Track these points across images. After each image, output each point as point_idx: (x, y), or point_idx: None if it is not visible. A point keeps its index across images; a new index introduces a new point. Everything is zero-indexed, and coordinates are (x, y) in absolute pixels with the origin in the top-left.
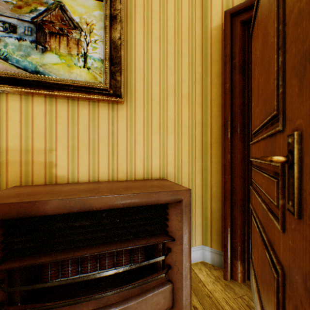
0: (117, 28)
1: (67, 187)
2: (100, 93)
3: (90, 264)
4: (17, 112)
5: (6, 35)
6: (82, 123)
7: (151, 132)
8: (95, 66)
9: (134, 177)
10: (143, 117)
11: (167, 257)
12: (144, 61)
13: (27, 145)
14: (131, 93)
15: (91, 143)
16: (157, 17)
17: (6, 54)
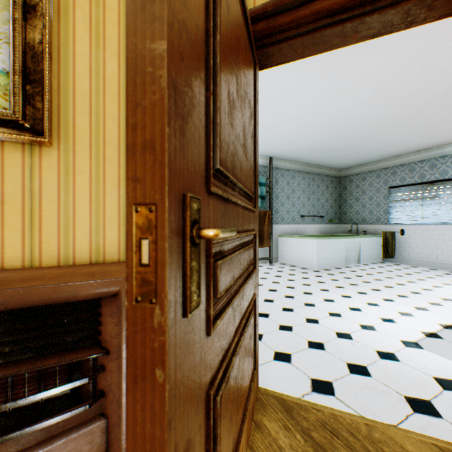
0: (38, 25)
1: None
2: (5, 126)
3: None
4: None
5: None
6: None
7: (104, 192)
8: None
9: (73, 260)
10: (89, 169)
11: (101, 380)
12: (92, 82)
13: None
14: (67, 130)
15: None
16: (114, 19)
17: None
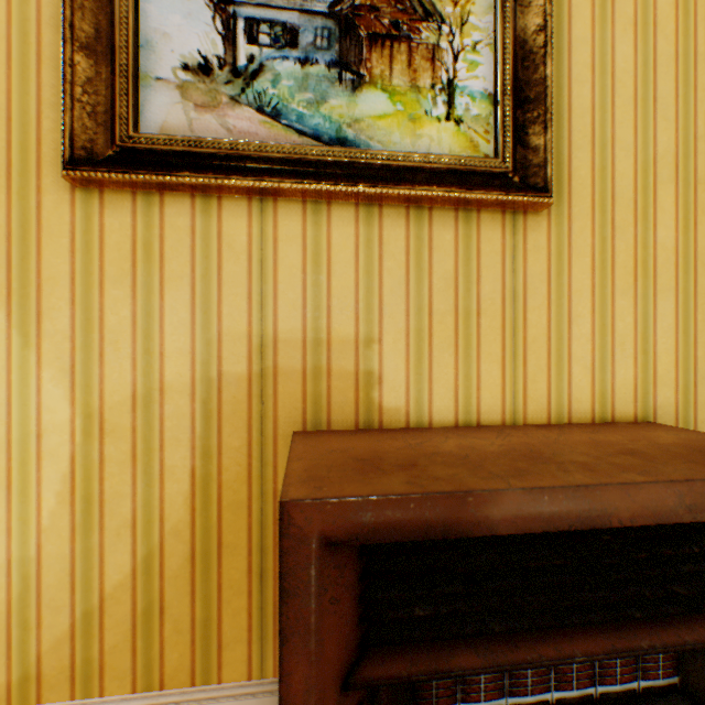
0: (531, 2)
1: (441, 443)
2: (488, 185)
3: (531, 671)
4: (295, 247)
5: (274, 54)
6: (439, 268)
7: (611, 290)
8: (473, 114)
9: (566, 414)
10: (589, 248)
11: None
12: (593, 88)
13: (317, 329)
14: (559, 182)
15: (460, 321)
16: None
17: (275, 102)
